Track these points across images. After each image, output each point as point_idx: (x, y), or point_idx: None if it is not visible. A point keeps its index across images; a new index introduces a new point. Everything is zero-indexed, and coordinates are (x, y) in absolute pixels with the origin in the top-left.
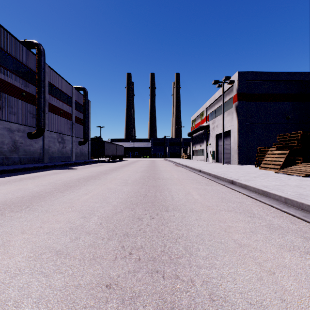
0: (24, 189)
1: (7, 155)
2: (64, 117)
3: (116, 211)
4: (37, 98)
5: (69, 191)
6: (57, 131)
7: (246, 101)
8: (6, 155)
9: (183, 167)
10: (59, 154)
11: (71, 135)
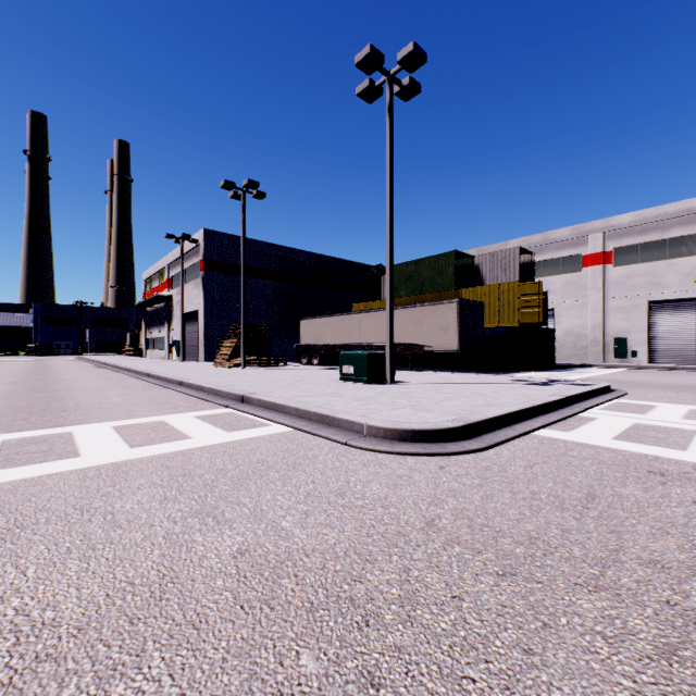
0: None
1: None
2: None
3: (4, 394)
4: None
5: None
6: None
7: (218, 273)
8: None
9: (108, 368)
10: None
11: None
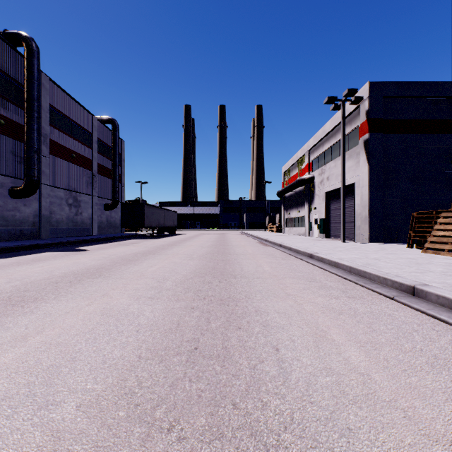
0: None
1: None
2: (79, 164)
3: None
4: (26, 128)
5: None
6: (67, 186)
7: (383, 134)
8: None
9: (275, 247)
10: (70, 225)
11: (92, 195)
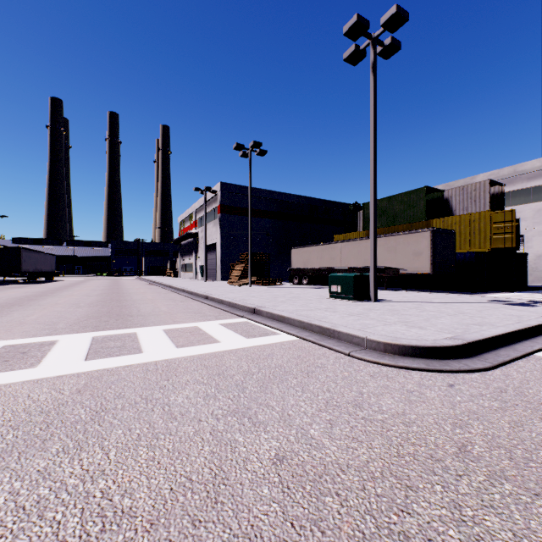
0: None
1: None
2: None
3: (94, 303)
4: None
5: (37, 301)
6: None
7: (230, 215)
8: None
9: (157, 285)
10: None
11: None
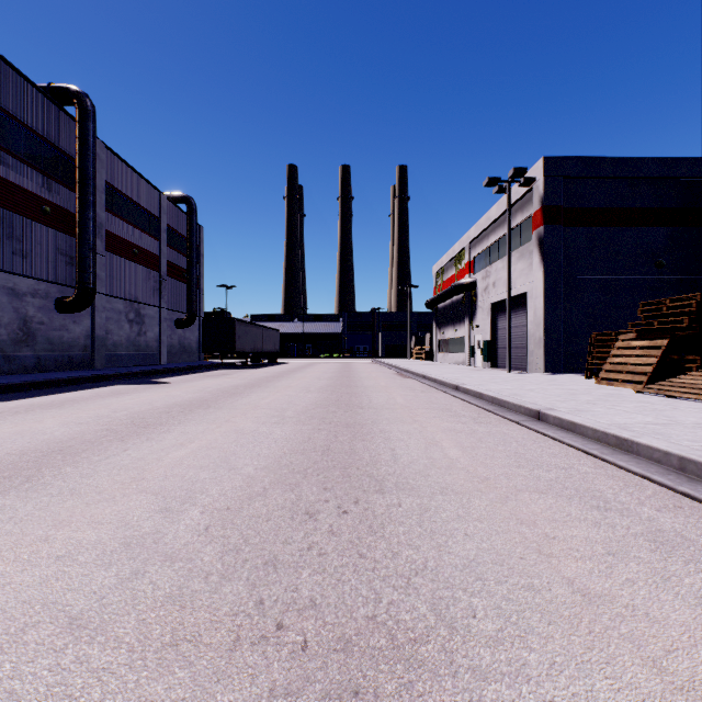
0: (33, 433)
1: (7, 352)
2: (142, 264)
3: (252, 492)
4: (78, 218)
5: (139, 438)
6: (127, 295)
7: (563, 227)
8: (5, 352)
9: (416, 379)
10: (131, 350)
11: (159, 306)
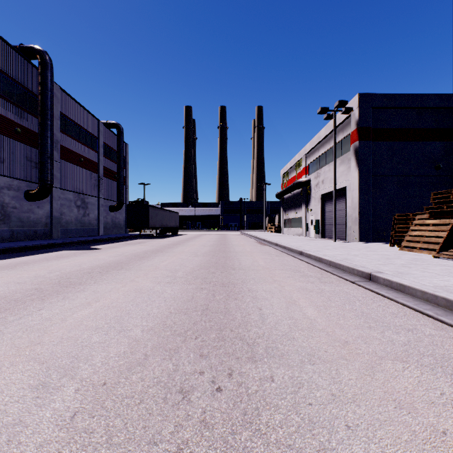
0: None
1: None
2: (86, 168)
3: (133, 360)
4: (40, 136)
5: (57, 297)
6: (75, 189)
7: (372, 141)
8: None
9: (271, 246)
10: (78, 226)
11: (98, 197)
